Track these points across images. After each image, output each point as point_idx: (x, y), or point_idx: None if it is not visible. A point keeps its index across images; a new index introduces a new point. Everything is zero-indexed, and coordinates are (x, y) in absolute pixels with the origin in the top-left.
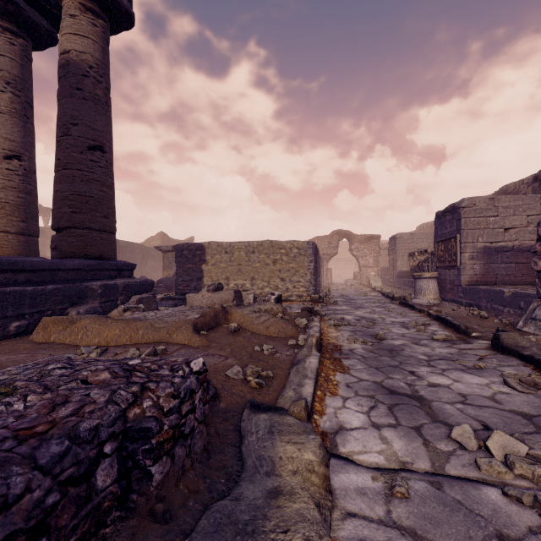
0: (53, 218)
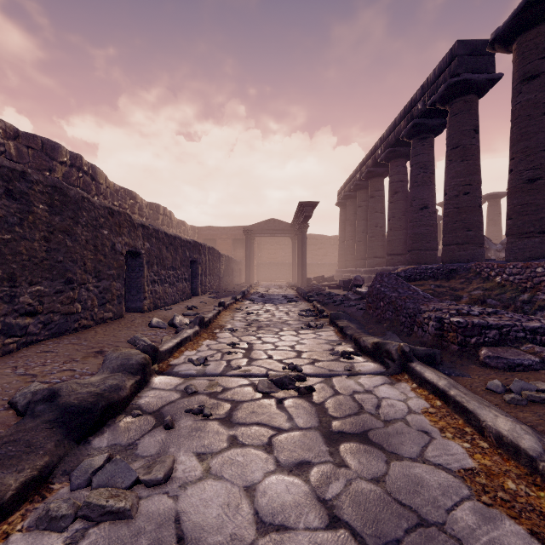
0: None
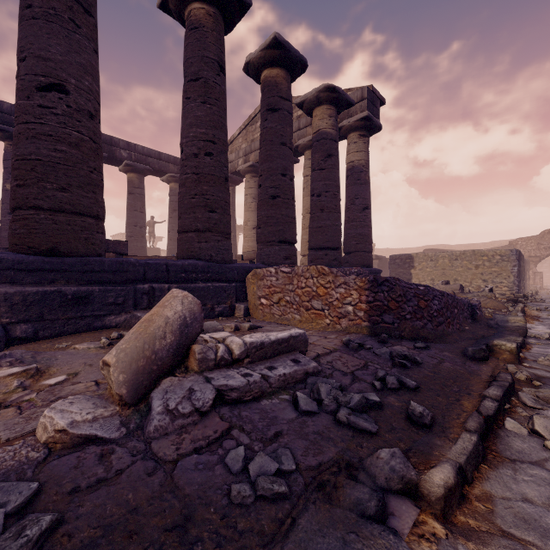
0: (346, 247)
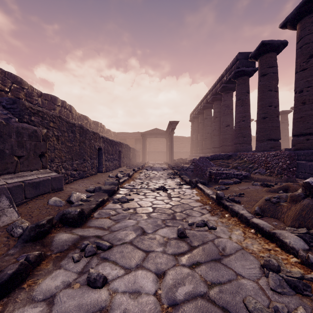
0: None
